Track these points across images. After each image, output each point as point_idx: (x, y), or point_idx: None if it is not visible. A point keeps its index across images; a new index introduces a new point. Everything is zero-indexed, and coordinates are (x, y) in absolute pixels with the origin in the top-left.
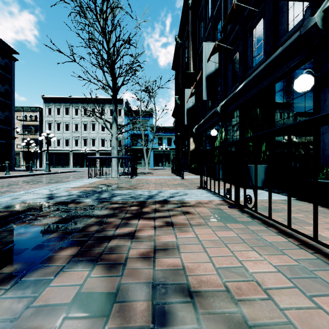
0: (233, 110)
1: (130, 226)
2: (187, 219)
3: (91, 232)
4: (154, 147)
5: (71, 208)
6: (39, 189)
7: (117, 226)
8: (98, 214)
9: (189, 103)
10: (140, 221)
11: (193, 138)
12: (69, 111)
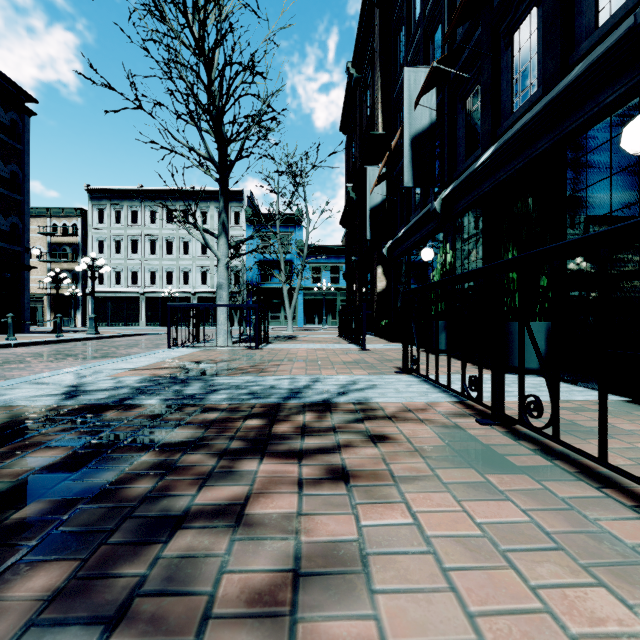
0: (468, 206)
1: (238, 479)
2: (382, 458)
3: (132, 498)
4: (305, 287)
5: (107, 422)
6: (57, 374)
7: (205, 480)
8: (165, 441)
9: (375, 196)
10: (264, 464)
11: (382, 266)
12: (138, 215)
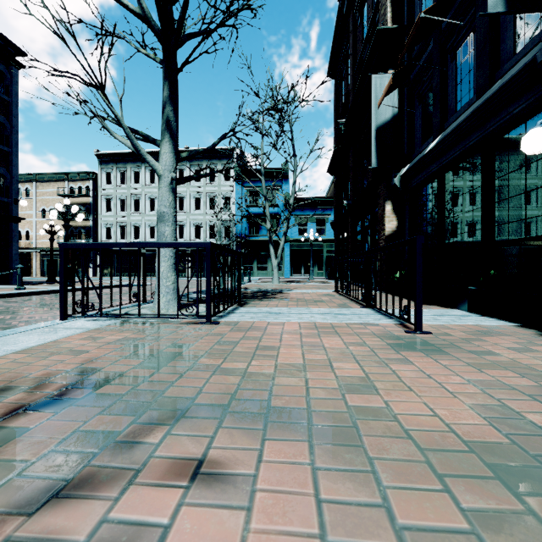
0: None
1: None
2: None
3: None
4: (291, 238)
5: None
6: None
7: None
8: None
9: (383, 112)
10: None
11: (392, 202)
12: (139, 176)
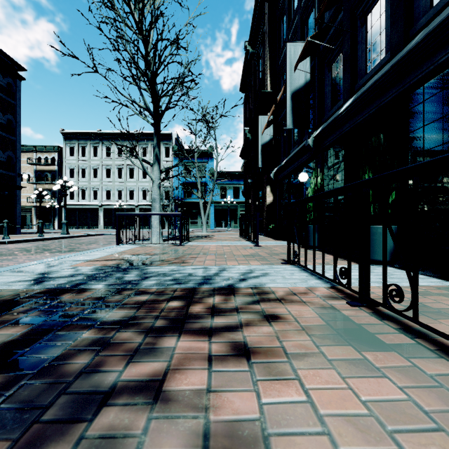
0: (333, 142)
1: (159, 354)
2: (275, 335)
3: (70, 373)
4: (215, 201)
5: (62, 303)
6: (32, 264)
7: (132, 355)
8: (105, 319)
9: (265, 136)
10: (181, 341)
11: (270, 186)
12: (98, 151)
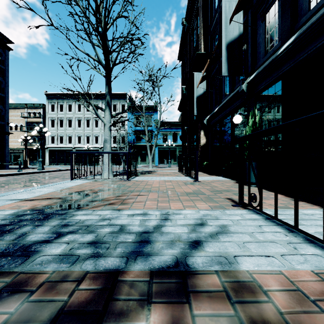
0: (268, 84)
1: None
2: None
3: None
4: (159, 144)
5: None
6: None
7: None
8: None
9: (199, 90)
10: None
11: (203, 130)
12: (71, 107)
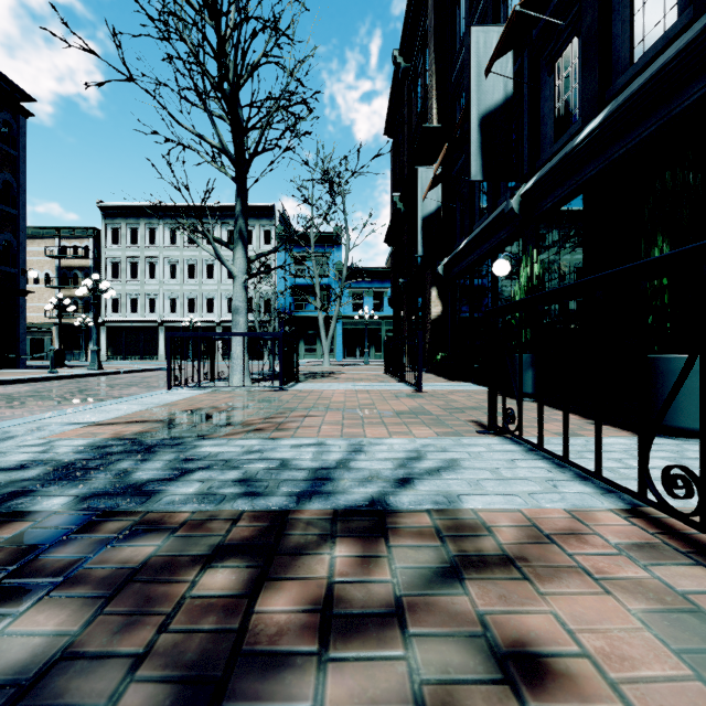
0: (560, 201)
1: None
2: None
3: None
4: (344, 315)
5: None
6: None
7: None
8: None
9: (428, 203)
10: None
11: (437, 288)
12: (156, 235)
